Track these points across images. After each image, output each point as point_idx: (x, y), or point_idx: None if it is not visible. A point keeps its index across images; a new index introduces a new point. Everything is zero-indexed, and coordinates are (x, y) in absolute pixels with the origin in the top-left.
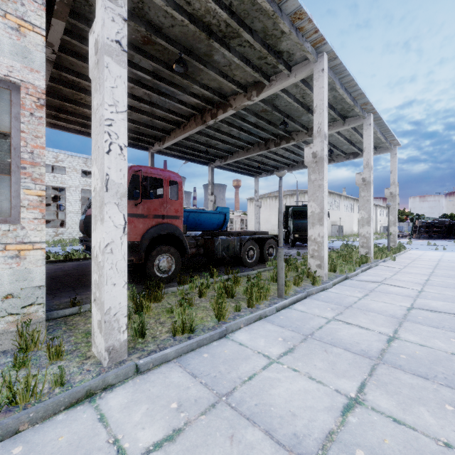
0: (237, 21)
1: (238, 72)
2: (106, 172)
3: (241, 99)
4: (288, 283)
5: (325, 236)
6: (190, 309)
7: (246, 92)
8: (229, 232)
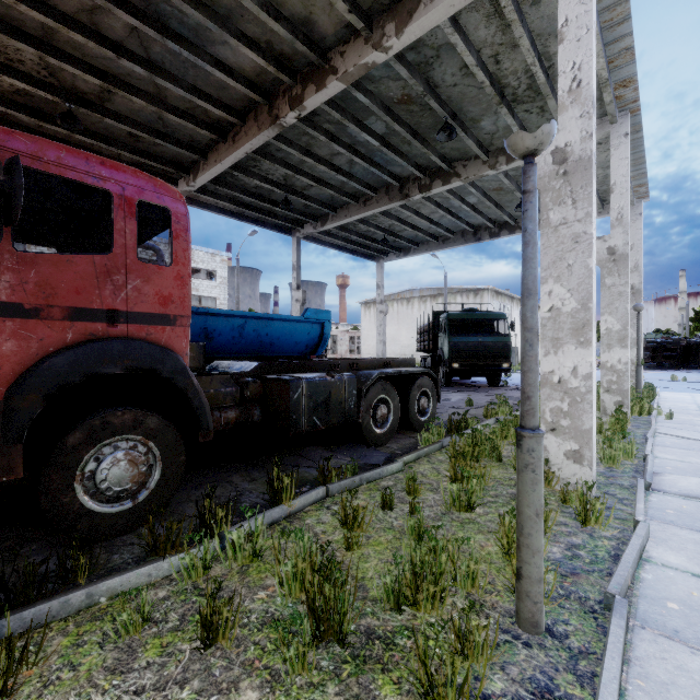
0: None
1: None
2: None
3: (358, 49)
4: None
5: (593, 374)
6: None
7: (370, 30)
8: (329, 361)
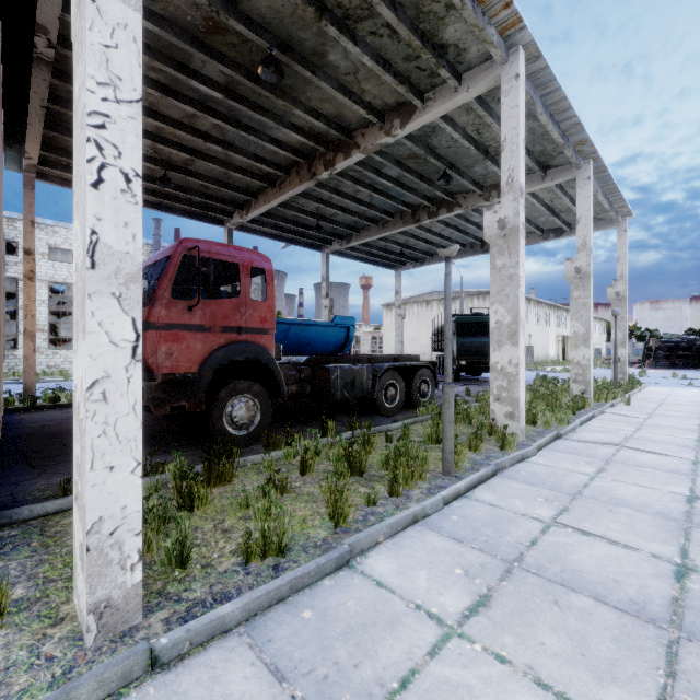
0: None
1: (370, 86)
2: (91, 227)
3: (374, 134)
4: (459, 447)
5: (522, 364)
6: (278, 508)
7: (383, 122)
8: (354, 356)
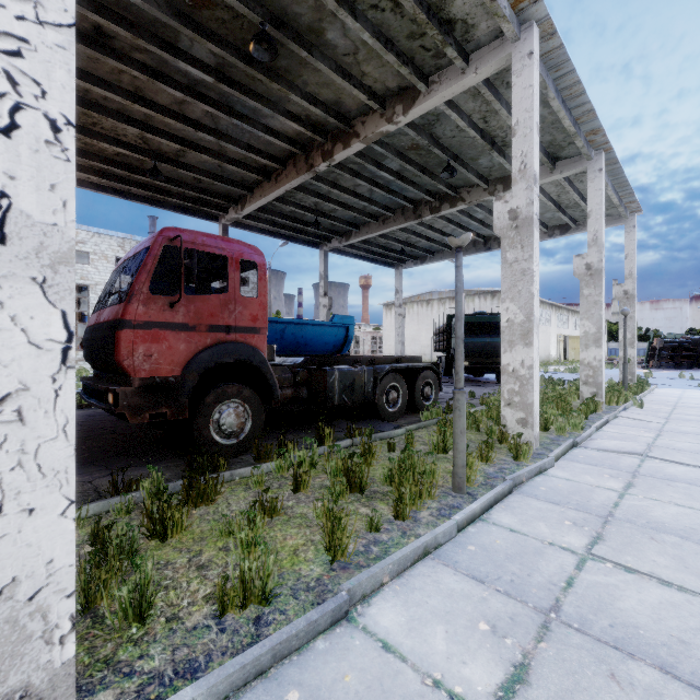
0: None
1: (371, 68)
2: None
3: (375, 121)
4: (470, 459)
5: (535, 366)
6: (262, 545)
7: (384, 109)
8: (354, 357)
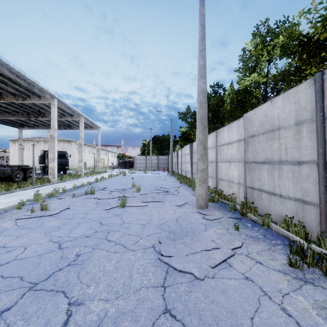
0: (13, 82)
1: (11, 89)
2: None
3: (11, 98)
4: (37, 183)
5: (56, 166)
6: None
7: (15, 96)
8: (3, 165)
